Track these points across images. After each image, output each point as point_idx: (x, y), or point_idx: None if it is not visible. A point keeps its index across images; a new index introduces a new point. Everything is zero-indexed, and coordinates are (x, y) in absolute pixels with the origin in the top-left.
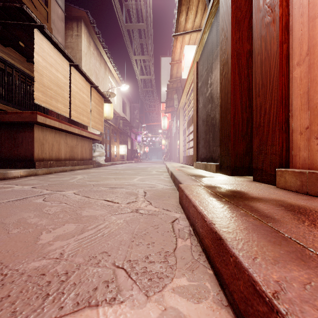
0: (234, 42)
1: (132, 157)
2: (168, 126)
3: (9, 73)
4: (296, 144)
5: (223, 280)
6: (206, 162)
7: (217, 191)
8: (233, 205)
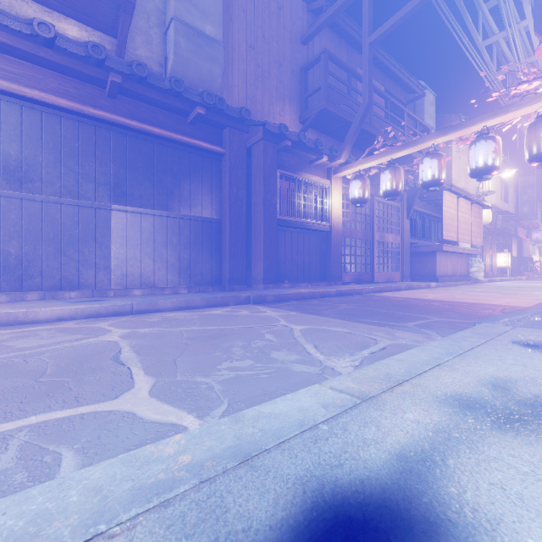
0: None
1: (519, 270)
2: None
3: None
4: None
5: None
6: None
7: None
8: None
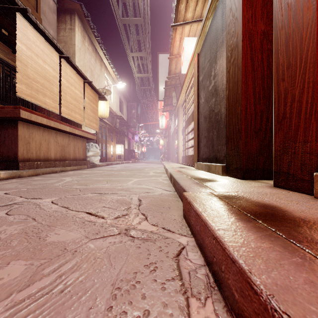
0: (246, 21)
1: (129, 157)
2: (166, 126)
3: None
4: None
5: None
6: (209, 162)
7: (240, 205)
8: (287, 242)
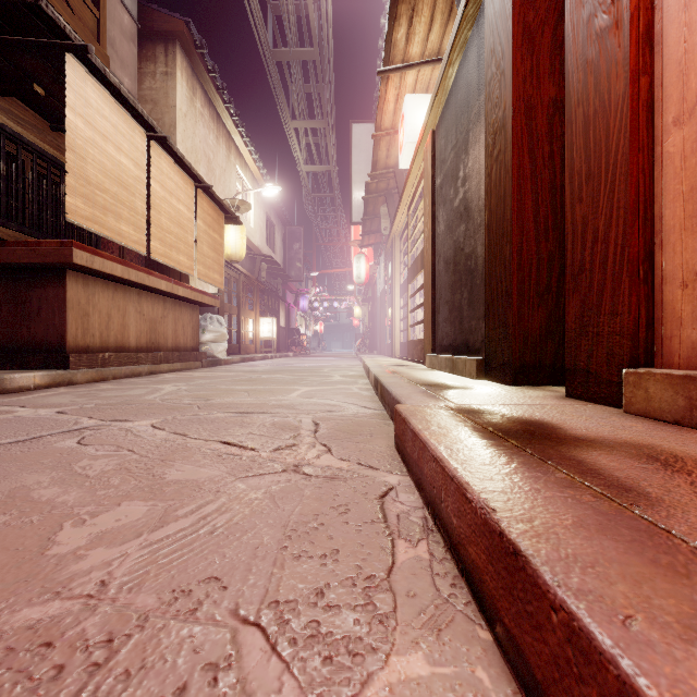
0: (521, 80)
1: (288, 344)
2: (367, 277)
3: (10, 156)
4: (672, 310)
5: (525, 667)
6: (455, 354)
7: (488, 422)
8: (534, 459)
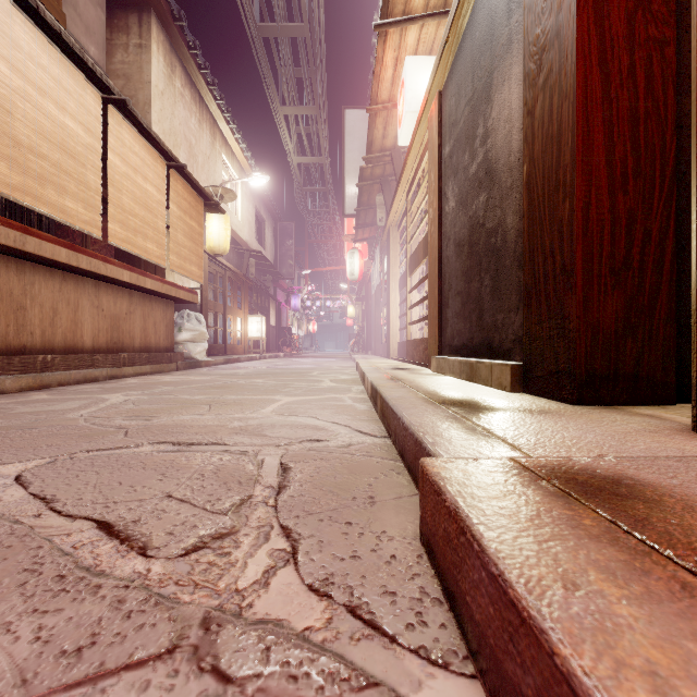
0: None
1: (279, 344)
2: (361, 273)
3: None
4: None
5: None
6: (471, 357)
7: (687, 546)
8: None
